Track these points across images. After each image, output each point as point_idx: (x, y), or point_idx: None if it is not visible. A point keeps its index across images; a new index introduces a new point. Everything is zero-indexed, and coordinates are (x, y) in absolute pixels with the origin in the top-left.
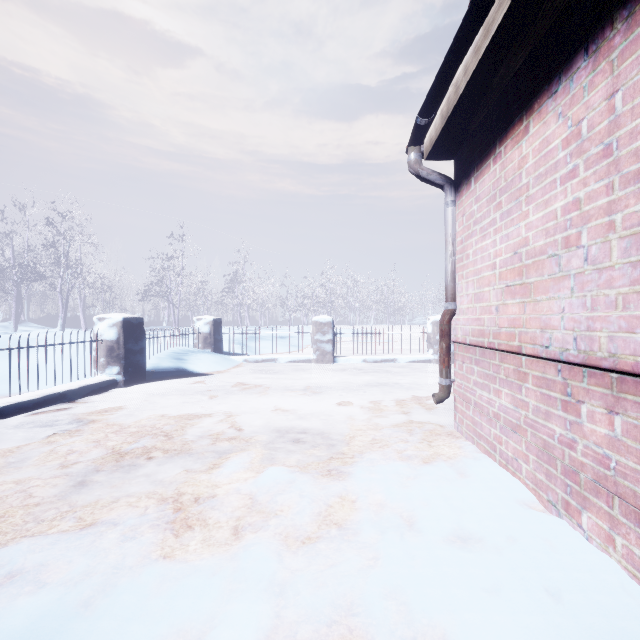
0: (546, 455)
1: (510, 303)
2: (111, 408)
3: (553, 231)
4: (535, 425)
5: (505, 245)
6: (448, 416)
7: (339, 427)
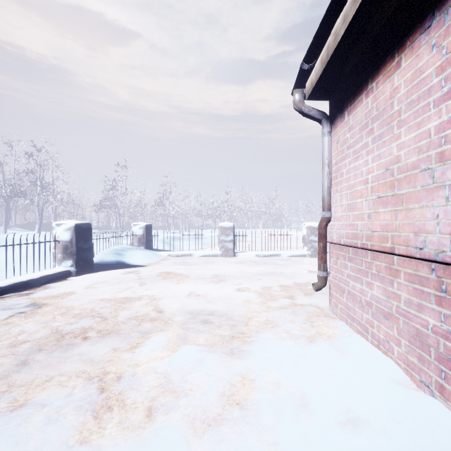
0: (419, 341)
1: (382, 211)
2: (62, 293)
3: (426, 148)
4: (407, 315)
5: (377, 163)
6: (323, 300)
7: (239, 309)
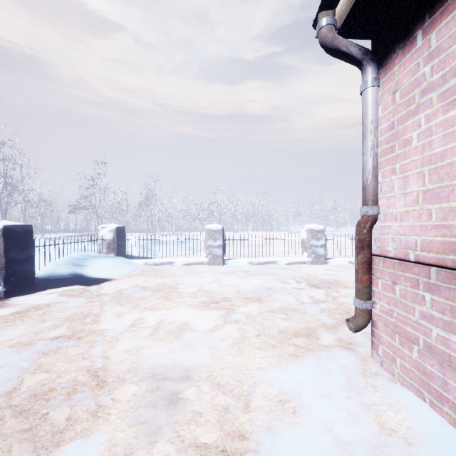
0: None
1: None
2: None
3: None
4: None
5: None
6: (353, 336)
7: (232, 362)
